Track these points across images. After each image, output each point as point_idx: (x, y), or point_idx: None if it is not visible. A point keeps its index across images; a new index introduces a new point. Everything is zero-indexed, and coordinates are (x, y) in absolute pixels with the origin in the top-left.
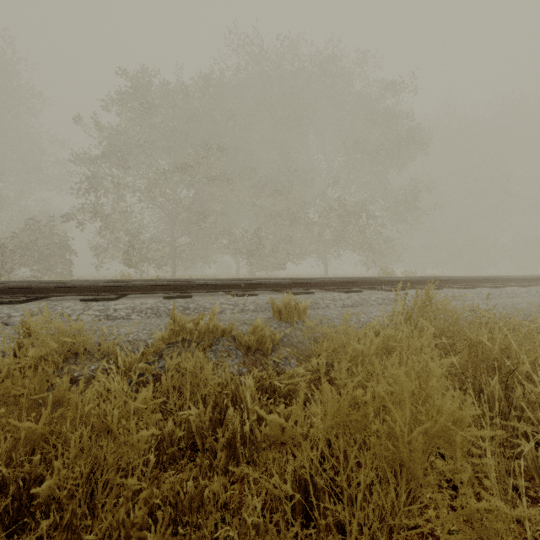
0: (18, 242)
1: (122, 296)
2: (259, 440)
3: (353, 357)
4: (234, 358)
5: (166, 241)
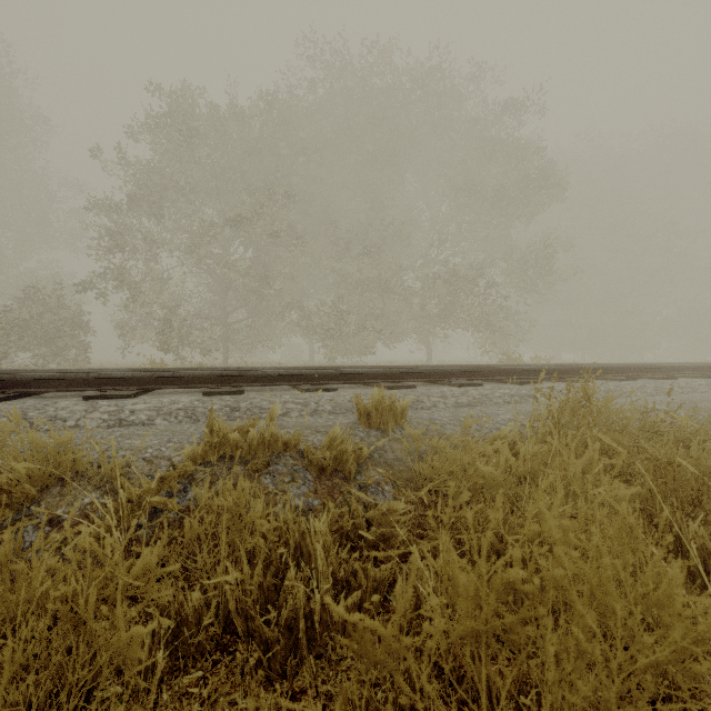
0: (15, 318)
1: (146, 392)
2: (336, 620)
3: (479, 485)
4: (301, 484)
5: (215, 317)
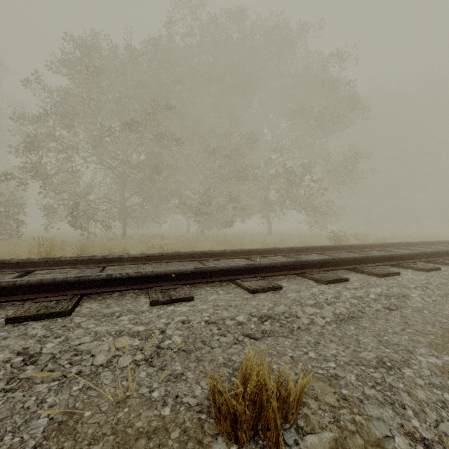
0: None
1: None
2: None
3: None
4: None
5: (117, 202)
